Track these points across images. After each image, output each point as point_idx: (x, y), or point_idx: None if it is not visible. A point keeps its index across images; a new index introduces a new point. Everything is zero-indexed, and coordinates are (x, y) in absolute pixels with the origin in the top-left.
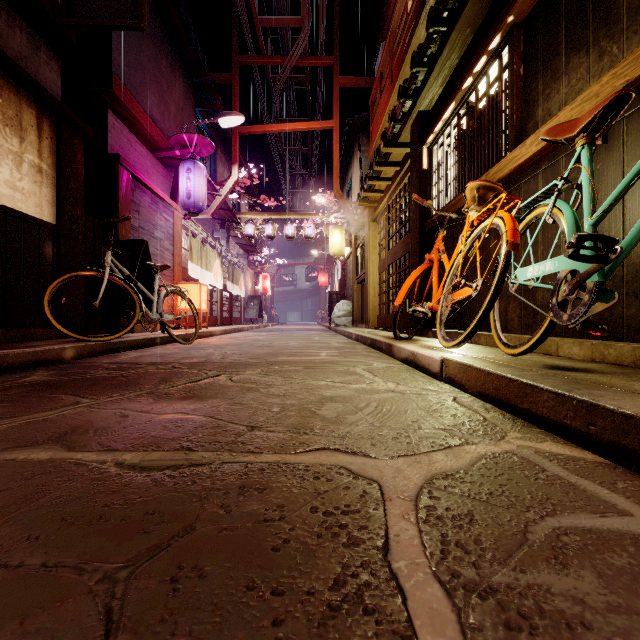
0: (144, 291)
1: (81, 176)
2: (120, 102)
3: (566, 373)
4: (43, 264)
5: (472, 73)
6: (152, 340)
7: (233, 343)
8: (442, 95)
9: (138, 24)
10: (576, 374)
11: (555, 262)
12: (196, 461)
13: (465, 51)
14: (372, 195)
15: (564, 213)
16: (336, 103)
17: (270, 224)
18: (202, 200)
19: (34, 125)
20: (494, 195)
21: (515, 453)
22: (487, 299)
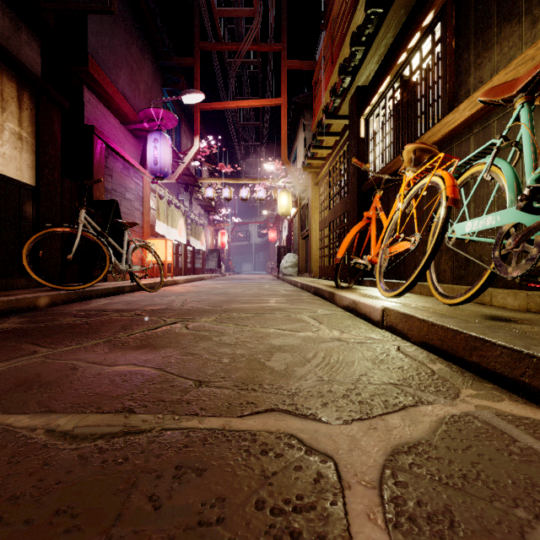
0: (114, 245)
1: (58, 144)
2: (95, 80)
3: (511, 325)
4: (23, 221)
5: (406, 49)
6: (122, 288)
7: (194, 291)
8: (378, 71)
9: (108, 8)
10: (521, 326)
11: (497, 216)
12: (134, 427)
13: (399, 30)
14: (315, 162)
15: (503, 170)
16: (284, 83)
17: (227, 188)
18: (167, 166)
19: (15, 97)
20: (429, 157)
21: (476, 416)
22: (428, 252)
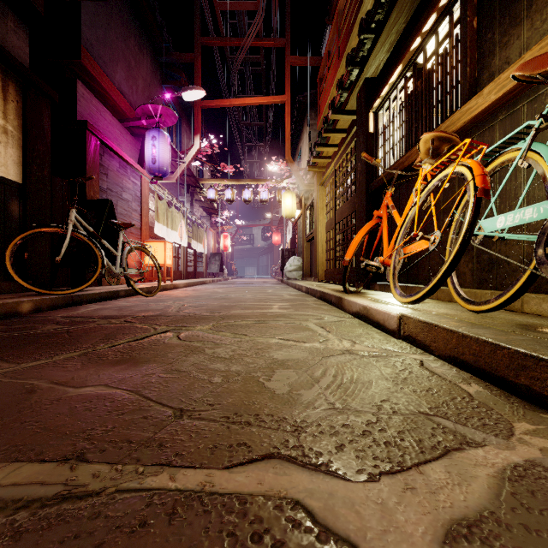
0: (108, 247)
1: (48, 139)
2: (89, 73)
3: None
4: (8, 221)
5: (421, 33)
6: (116, 293)
7: (193, 295)
8: (388, 61)
9: None
10: None
11: (539, 208)
12: (78, 487)
13: (412, 15)
14: (320, 161)
15: (544, 154)
16: (288, 80)
17: (229, 189)
18: (166, 165)
19: None
20: (449, 147)
21: (547, 467)
22: (453, 251)
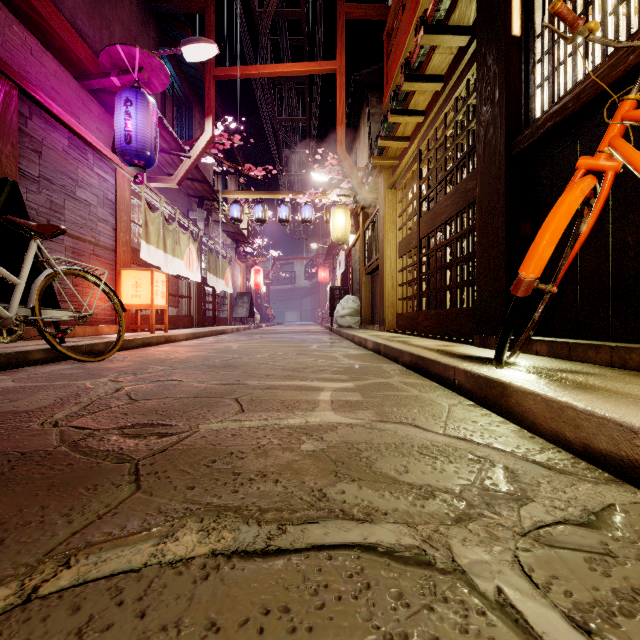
0: None
1: None
2: None
3: None
4: None
5: None
6: (19, 356)
7: (178, 357)
8: None
9: None
10: None
11: None
12: None
13: None
14: (392, 145)
15: None
16: (340, 38)
17: (260, 205)
18: (149, 147)
19: None
20: None
21: None
22: None
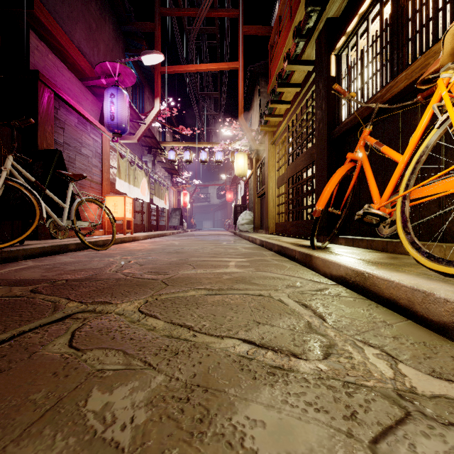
0: (53, 198)
1: None
2: (44, 26)
3: None
4: None
5: None
6: (64, 246)
7: (147, 248)
8: None
9: None
10: None
11: None
12: None
13: None
14: (272, 119)
15: None
16: (241, 47)
17: (188, 151)
18: (124, 122)
19: None
20: None
21: None
22: None
